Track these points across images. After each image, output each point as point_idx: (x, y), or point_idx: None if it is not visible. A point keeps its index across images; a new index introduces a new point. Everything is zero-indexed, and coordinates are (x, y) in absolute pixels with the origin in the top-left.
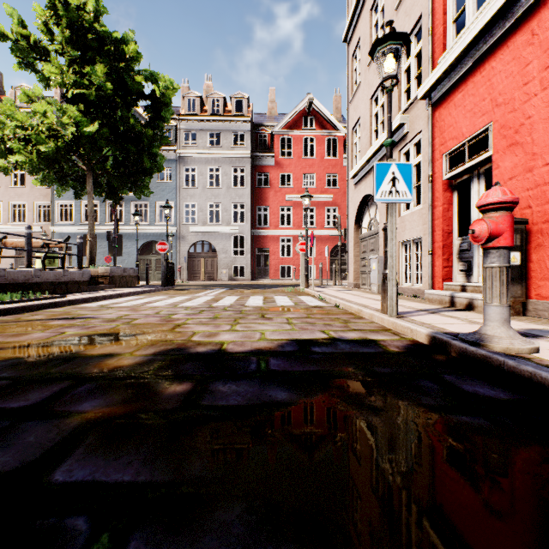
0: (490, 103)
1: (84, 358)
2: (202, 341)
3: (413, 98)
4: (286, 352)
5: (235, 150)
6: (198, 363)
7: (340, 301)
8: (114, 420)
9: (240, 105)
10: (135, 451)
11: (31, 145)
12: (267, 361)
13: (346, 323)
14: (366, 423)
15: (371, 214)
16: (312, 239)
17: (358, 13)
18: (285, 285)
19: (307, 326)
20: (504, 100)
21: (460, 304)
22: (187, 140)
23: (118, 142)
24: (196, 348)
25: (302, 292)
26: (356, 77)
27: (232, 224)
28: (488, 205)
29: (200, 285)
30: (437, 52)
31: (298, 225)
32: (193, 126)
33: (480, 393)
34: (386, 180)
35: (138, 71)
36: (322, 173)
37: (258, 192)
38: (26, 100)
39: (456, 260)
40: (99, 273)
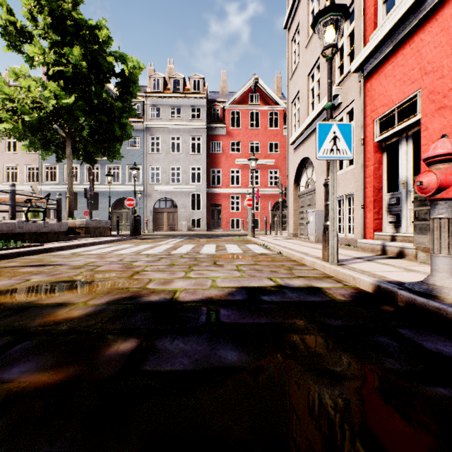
0: (419, 72)
1: (37, 308)
2: (156, 289)
3: (347, 72)
4: (236, 301)
5: (193, 122)
6: (148, 314)
7: (284, 249)
8: (38, 394)
9: (197, 84)
10: (46, 449)
11: (17, 115)
12: (217, 312)
13: (290, 270)
14: (331, 398)
15: (308, 174)
16: (258, 196)
17: (297, 3)
18: (234, 234)
19: (255, 273)
20: (433, 68)
21: (391, 253)
22: (153, 113)
23: (92, 113)
24: (149, 297)
25: (249, 241)
26: (295, 58)
27: (190, 183)
28: (436, 157)
29: (163, 234)
30: (368, 30)
31: (245, 184)
32: (158, 102)
33: (446, 353)
34: (328, 139)
35: (109, 53)
36: (266, 141)
37: (212, 157)
38: (14, 78)
39: (386, 213)
40: (76, 224)
